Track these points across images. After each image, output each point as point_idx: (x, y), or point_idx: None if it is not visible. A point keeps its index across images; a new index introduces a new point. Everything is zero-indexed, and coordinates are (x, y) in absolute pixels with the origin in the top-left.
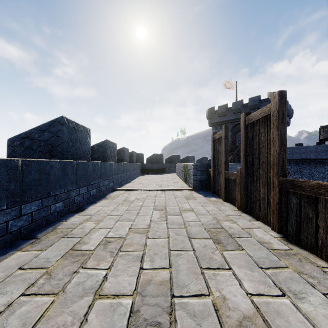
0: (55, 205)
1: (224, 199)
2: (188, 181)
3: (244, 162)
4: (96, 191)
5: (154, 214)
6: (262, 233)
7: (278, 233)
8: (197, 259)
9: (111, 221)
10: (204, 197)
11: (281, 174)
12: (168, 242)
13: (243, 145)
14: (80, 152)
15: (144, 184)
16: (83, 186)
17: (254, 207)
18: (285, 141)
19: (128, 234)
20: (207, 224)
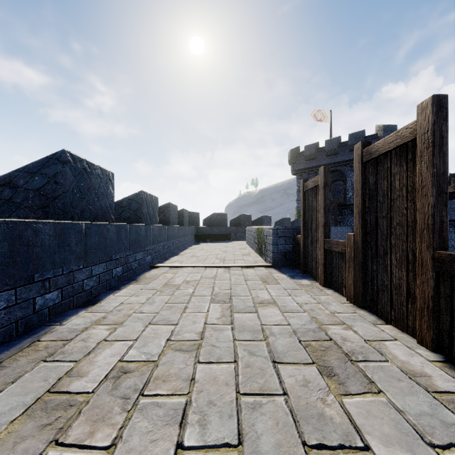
0: (44, 297)
1: (322, 283)
2: (264, 253)
3: (361, 224)
4: (122, 270)
5: (212, 311)
6: (402, 350)
7: (432, 351)
8: (293, 418)
9: (138, 325)
10: (291, 279)
11: (438, 245)
12: (235, 371)
13: (358, 196)
14: (95, 209)
15: (199, 258)
16: (98, 263)
17: (379, 300)
18: (445, 185)
19: (164, 352)
20: (302, 330)
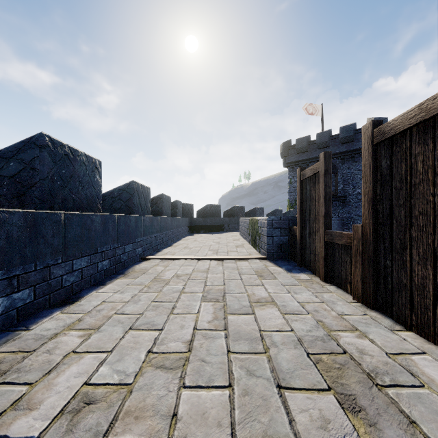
0: (11, 297)
1: (323, 278)
2: (258, 245)
3: (371, 213)
4: (108, 263)
5: (203, 312)
6: (435, 368)
7: None
8: None
9: (117, 330)
10: (288, 273)
11: None
12: (230, 401)
13: (367, 182)
14: (80, 199)
15: (192, 249)
16: (81, 257)
17: (395, 301)
18: None
19: (143, 368)
20: (308, 338)
